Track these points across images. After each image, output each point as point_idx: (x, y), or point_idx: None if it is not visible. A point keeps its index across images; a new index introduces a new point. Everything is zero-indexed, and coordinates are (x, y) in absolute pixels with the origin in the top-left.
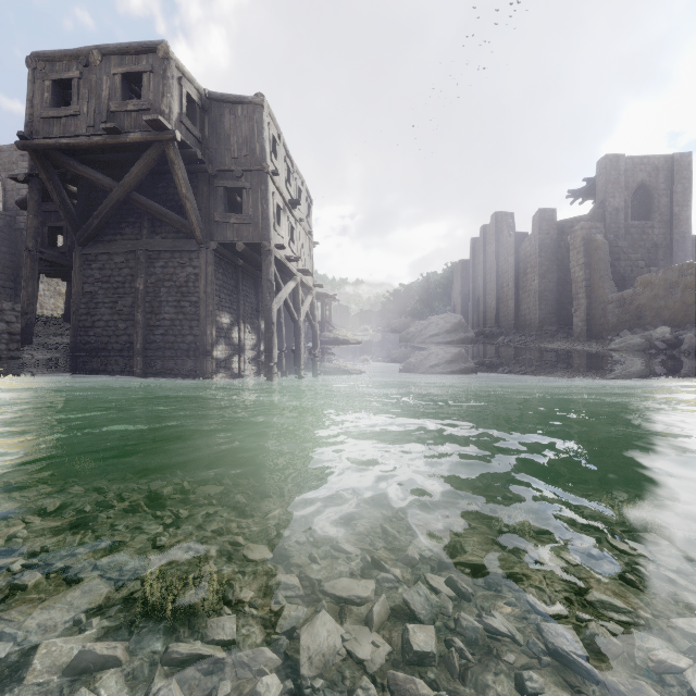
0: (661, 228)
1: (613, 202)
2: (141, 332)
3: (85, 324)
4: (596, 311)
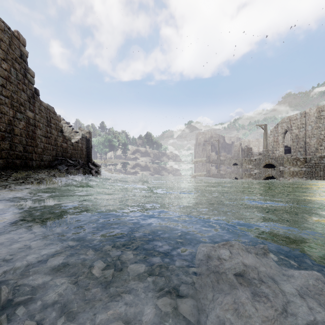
0: None
1: None
2: None
3: None
4: None
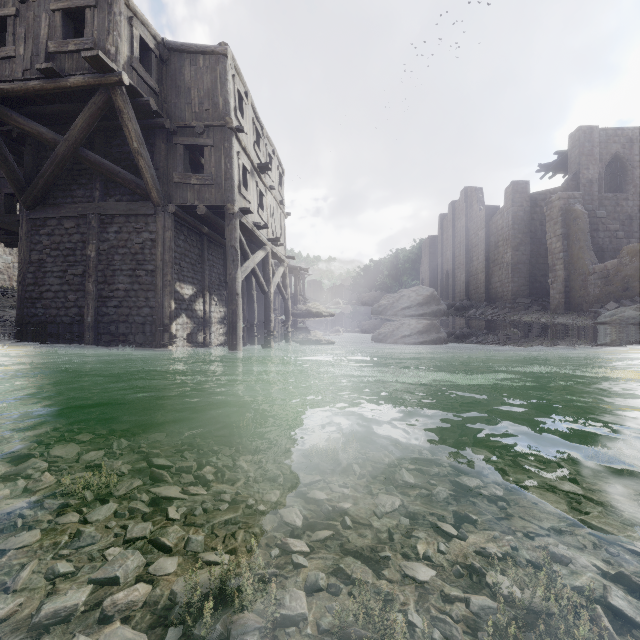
0: (635, 200)
1: (587, 174)
2: (93, 303)
3: (32, 295)
4: (575, 283)
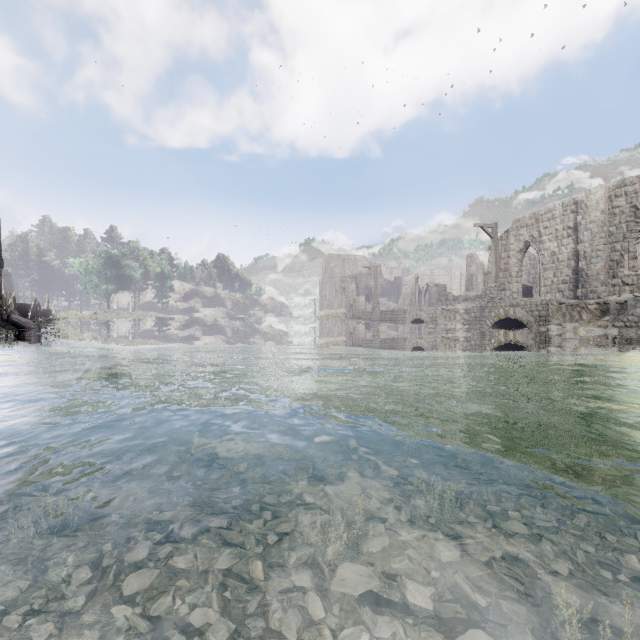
0: None
1: None
2: None
3: None
4: None
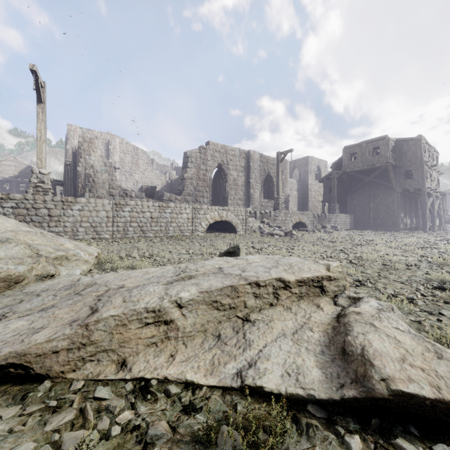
0: None
1: None
2: (372, 220)
3: None
4: None
